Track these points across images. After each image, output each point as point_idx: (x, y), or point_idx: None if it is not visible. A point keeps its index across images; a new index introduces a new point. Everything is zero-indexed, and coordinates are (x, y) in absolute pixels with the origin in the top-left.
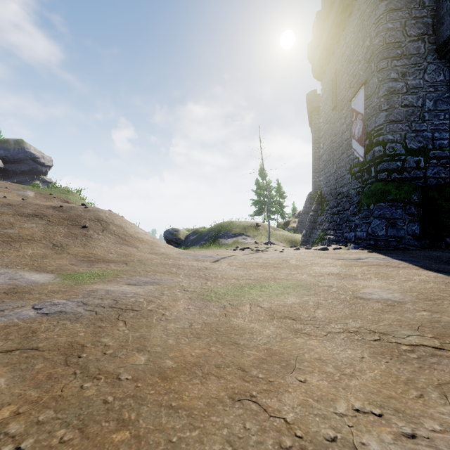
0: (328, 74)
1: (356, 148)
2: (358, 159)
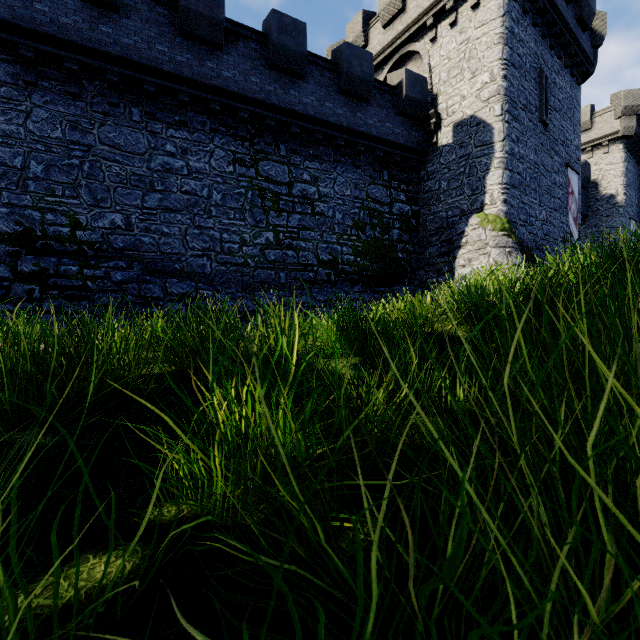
0: (531, 39)
1: (572, 226)
2: (571, 237)
